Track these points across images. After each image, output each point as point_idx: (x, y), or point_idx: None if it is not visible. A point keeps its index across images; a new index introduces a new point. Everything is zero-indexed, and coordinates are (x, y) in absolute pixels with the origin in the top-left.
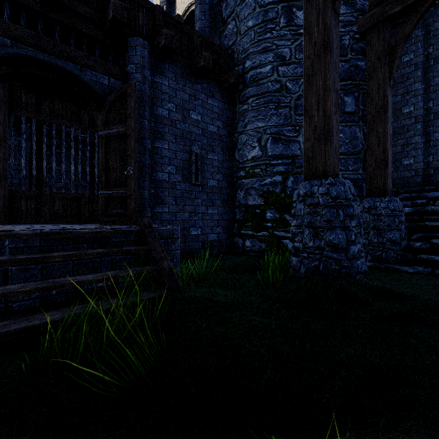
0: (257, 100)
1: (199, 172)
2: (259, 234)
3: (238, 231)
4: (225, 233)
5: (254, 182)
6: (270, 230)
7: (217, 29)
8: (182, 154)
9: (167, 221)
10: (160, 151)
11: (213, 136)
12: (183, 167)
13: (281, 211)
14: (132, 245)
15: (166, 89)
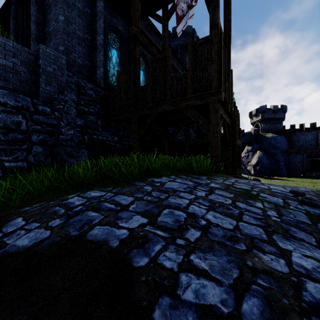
0: None
1: None
2: None
3: None
4: None
5: None
6: None
7: None
8: None
9: None
10: None
11: None
12: None
13: None
14: None
15: None
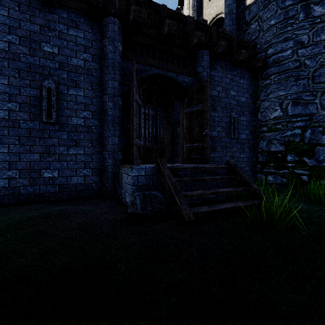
0: (279, 76)
1: (236, 130)
2: (280, 171)
3: (260, 169)
4: (251, 171)
5: (275, 134)
6: (290, 169)
7: (240, 29)
8: (225, 119)
9: (217, 162)
10: (214, 118)
11: (243, 105)
12: (226, 127)
13: (300, 155)
14: (224, 175)
15: (216, 78)
